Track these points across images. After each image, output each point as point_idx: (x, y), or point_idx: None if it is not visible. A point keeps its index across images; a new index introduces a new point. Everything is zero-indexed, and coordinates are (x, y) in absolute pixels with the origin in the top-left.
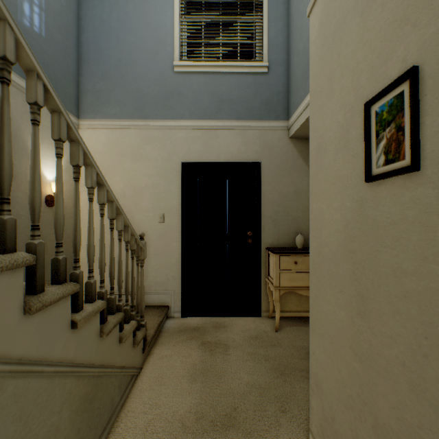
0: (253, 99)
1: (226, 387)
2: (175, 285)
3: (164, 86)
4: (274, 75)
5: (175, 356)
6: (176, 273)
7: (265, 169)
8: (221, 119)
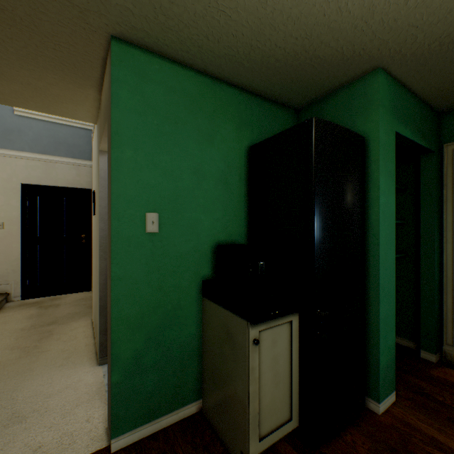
0: (86, 146)
1: (54, 316)
2: (16, 276)
3: (4, 123)
4: None
5: (17, 314)
6: (17, 267)
7: None
8: (59, 156)
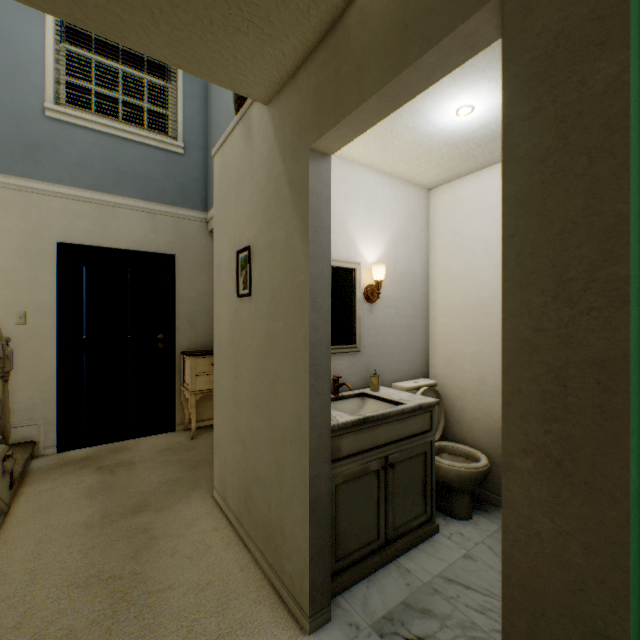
0: (166, 180)
1: (135, 491)
2: (48, 410)
3: (27, 130)
4: (192, 159)
5: (61, 486)
6: (49, 394)
7: (180, 262)
8: (122, 195)
